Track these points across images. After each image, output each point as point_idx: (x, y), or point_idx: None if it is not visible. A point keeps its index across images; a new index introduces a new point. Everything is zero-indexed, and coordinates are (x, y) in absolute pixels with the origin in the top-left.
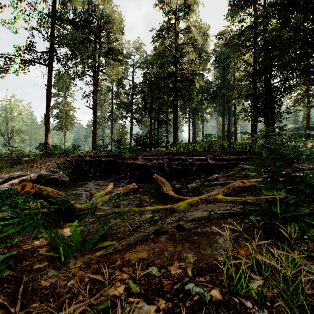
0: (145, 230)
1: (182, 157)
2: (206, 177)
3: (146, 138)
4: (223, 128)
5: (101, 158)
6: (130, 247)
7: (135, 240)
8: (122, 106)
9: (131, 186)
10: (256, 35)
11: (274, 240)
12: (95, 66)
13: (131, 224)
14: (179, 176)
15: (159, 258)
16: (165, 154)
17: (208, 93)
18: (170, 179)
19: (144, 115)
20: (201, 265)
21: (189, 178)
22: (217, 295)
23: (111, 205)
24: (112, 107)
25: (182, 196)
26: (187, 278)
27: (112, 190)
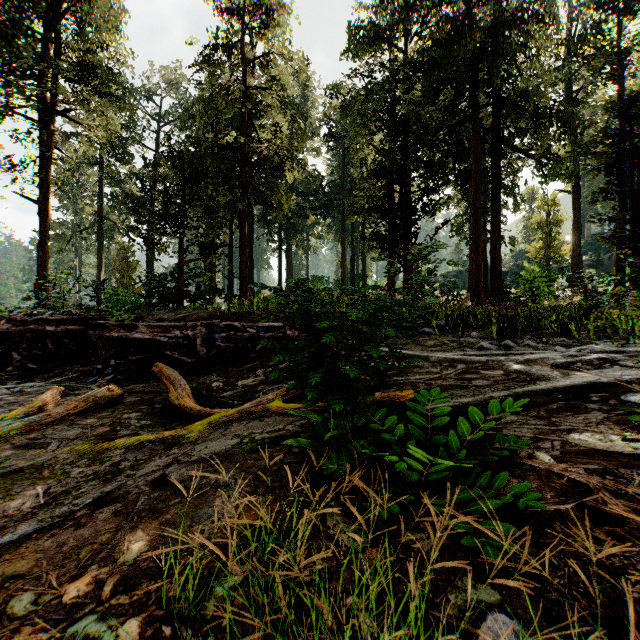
0: (76, 500)
1: (235, 323)
2: (279, 364)
3: (174, 281)
4: (343, 266)
5: (45, 325)
6: (3, 550)
7: (30, 530)
8: (126, 203)
9: (103, 391)
10: (392, 103)
11: (316, 483)
12: (46, 98)
13: (49, 489)
14: (228, 364)
15: (59, 567)
16: (206, 317)
17: (316, 197)
18: (206, 370)
19: (163, 228)
20: (145, 565)
21: (246, 367)
22: (131, 631)
23: (23, 445)
24: (101, 203)
25: (210, 409)
26: (92, 604)
27: (54, 403)
